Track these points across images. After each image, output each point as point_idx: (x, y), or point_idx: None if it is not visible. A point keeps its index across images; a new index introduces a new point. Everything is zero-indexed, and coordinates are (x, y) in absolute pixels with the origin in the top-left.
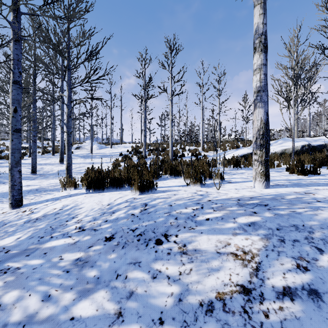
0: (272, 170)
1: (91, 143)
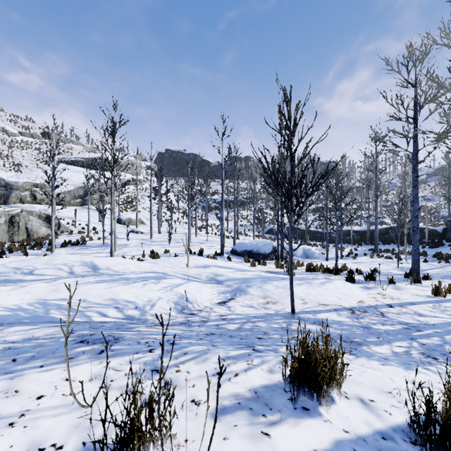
0: None
1: None
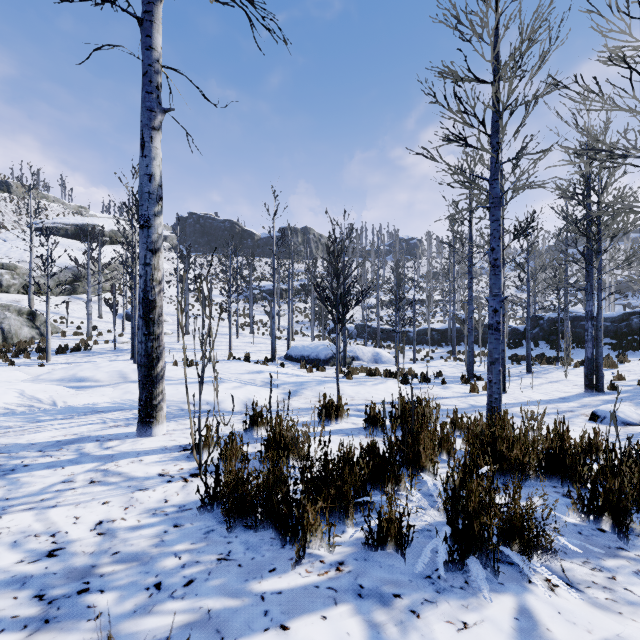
0: None
1: None
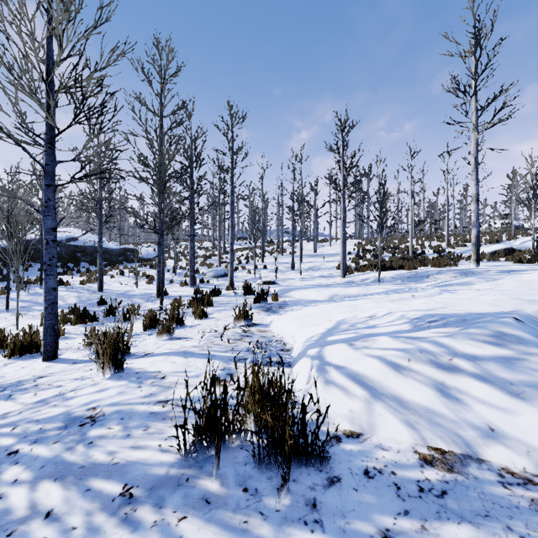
0: (505, 262)
1: (316, 242)
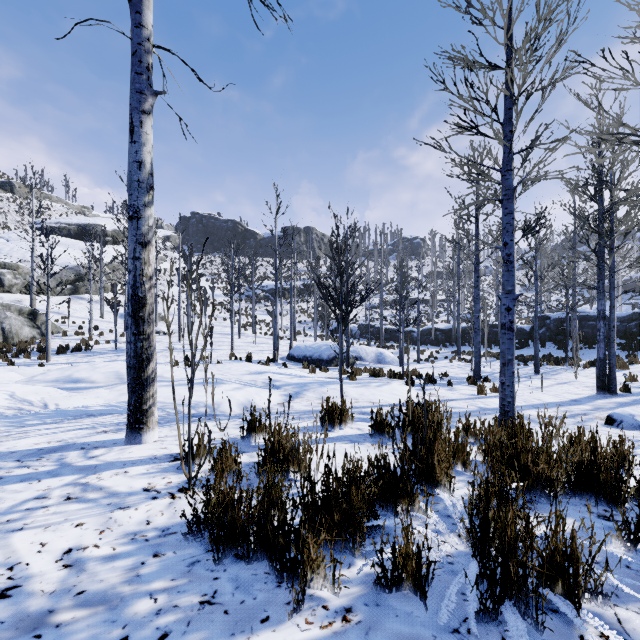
0: None
1: None
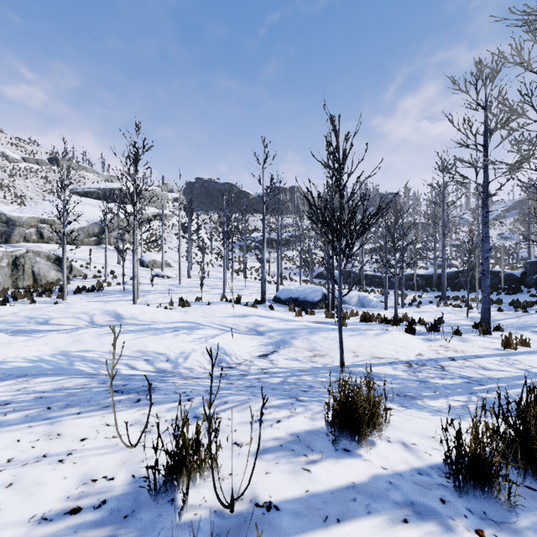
0: None
1: None
